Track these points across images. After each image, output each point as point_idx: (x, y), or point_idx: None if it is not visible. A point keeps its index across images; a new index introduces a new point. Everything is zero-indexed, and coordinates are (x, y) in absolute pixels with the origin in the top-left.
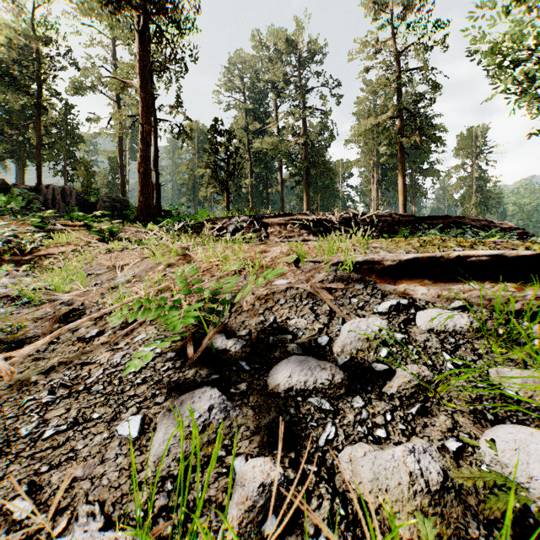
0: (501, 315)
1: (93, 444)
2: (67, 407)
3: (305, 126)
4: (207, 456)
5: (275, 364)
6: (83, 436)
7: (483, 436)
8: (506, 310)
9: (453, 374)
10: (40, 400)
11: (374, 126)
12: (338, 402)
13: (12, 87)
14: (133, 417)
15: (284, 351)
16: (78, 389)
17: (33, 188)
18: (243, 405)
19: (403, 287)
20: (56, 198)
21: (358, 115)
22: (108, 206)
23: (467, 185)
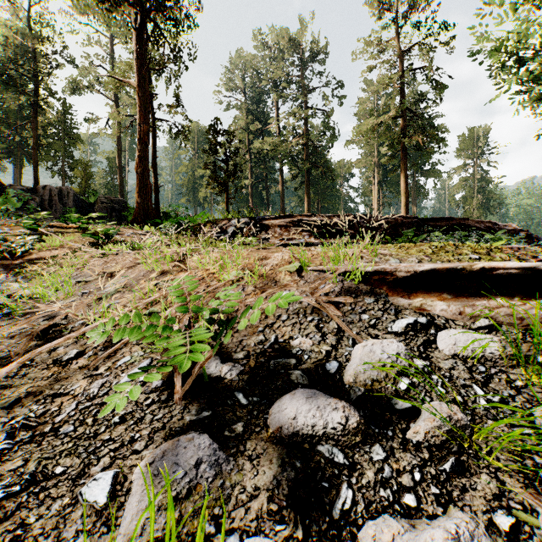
0: (540, 341)
1: (49, 514)
2: (27, 456)
3: (305, 127)
4: (192, 534)
5: (277, 396)
6: (39, 502)
7: None
8: None
9: (489, 414)
10: None
11: (375, 126)
12: (354, 452)
13: (8, 86)
14: (103, 474)
15: (287, 380)
16: (43, 430)
17: (29, 189)
18: (238, 454)
19: (419, 301)
20: (53, 199)
21: (359, 115)
22: (106, 207)
23: (469, 186)
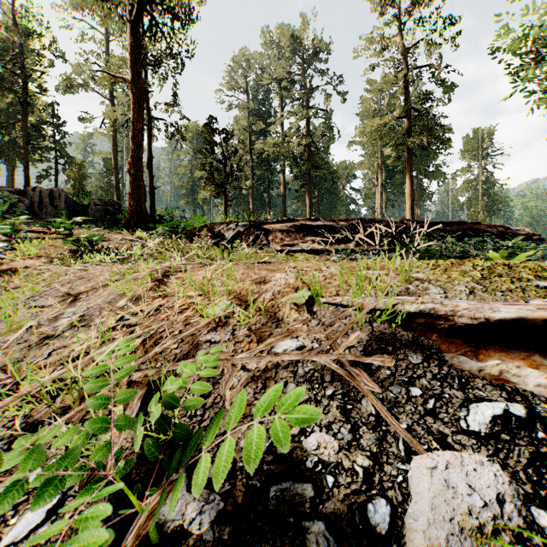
0: None
1: None
2: None
3: (307, 127)
4: None
5: None
6: None
7: None
8: None
9: None
10: None
11: (380, 126)
12: None
13: None
14: None
15: None
16: None
17: (18, 190)
18: None
19: (496, 366)
20: (43, 201)
21: (362, 115)
22: (100, 209)
23: (474, 188)
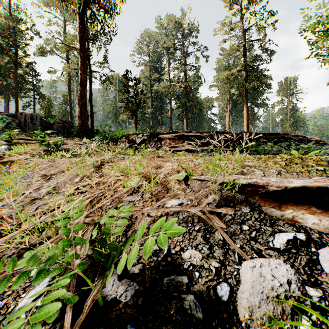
0: None
1: None
2: None
3: (185, 76)
4: None
5: None
6: None
7: None
8: None
9: None
10: None
11: (228, 76)
12: None
13: None
14: None
15: (181, 308)
16: None
17: (12, 114)
18: None
19: (291, 213)
20: (27, 121)
21: (217, 69)
22: (60, 126)
23: (285, 113)
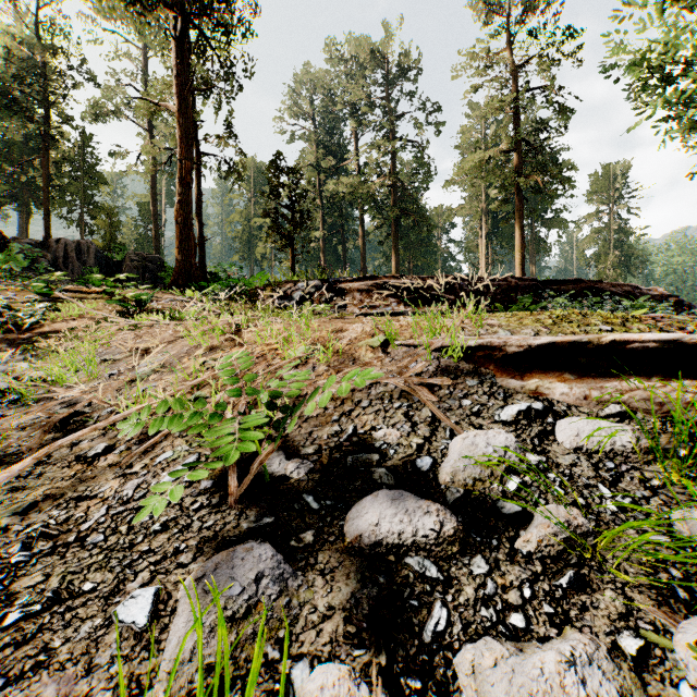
0: (683, 430)
1: (78, 637)
2: (48, 571)
3: (393, 163)
4: (252, 660)
5: (355, 499)
6: (65, 623)
7: (677, 632)
8: (690, 422)
9: (618, 520)
10: (8, 559)
11: (483, 162)
12: (450, 564)
13: (12, 111)
14: (142, 591)
15: (369, 479)
16: (66, 540)
17: (39, 243)
18: (308, 568)
19: (534, 383)
20: (69, 256)
21: (461, 148)
22: (137, 266)
23: (603, 239)
